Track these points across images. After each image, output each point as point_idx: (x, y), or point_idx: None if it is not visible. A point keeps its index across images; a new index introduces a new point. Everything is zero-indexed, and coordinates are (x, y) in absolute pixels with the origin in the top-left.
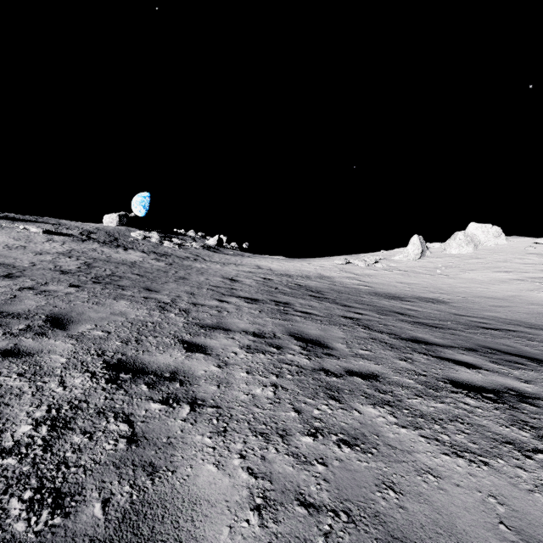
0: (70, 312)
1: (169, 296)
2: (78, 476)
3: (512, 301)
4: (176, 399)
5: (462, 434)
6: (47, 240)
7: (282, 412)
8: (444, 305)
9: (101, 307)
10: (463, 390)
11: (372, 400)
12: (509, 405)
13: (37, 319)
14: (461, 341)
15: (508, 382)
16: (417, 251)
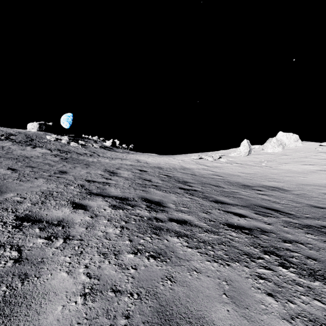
0: None
1: (2, 203)
2: None
3: None
4: None
5: None
6: None
7: None
8: (288, 193)
9: None
10: None
11: None
12: None
13: None
14: None
15: None
16: (246, 150)
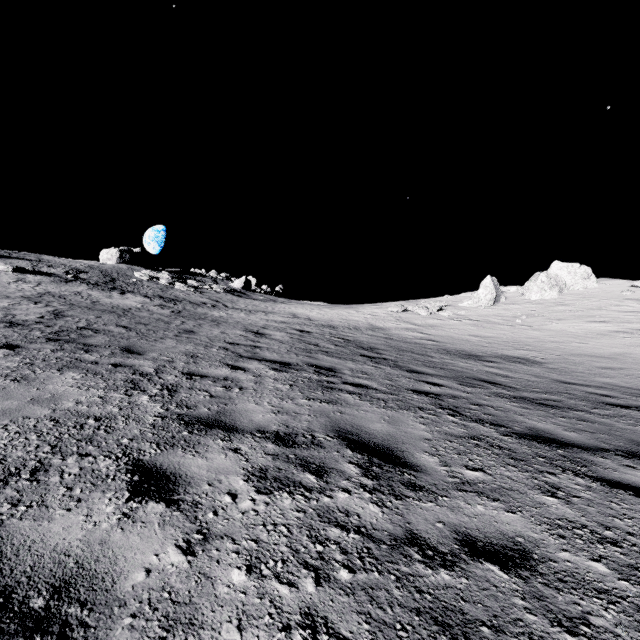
0: None
1: (155, 361)
2: None
3: (624, 361)
4: None
5: None
6: (15, 280)
7: None
8: (538, 366)
9: (22, 386)
10: None
11: None
12: None
13: None
14: (604, 435)
15: None
16: (491, 296)
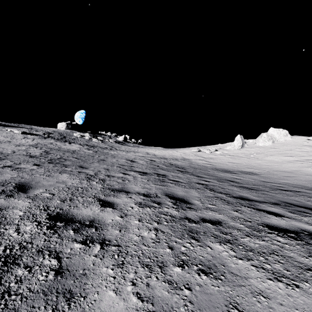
0: (31, 181)
1: (93, 171)
2: (16, 303)
3: (296, 173)
4: (92, 240)
5: (279, 264)
6: (23, 137)
7: (161, 249)
8: (256, 175)
9: (51, 178)
10: (275, 231)
11: (219, 239)
12: (305, 241)
13: (10, 186)
14: (269, 198)
15: (302, 225)
16: (240, 144)
